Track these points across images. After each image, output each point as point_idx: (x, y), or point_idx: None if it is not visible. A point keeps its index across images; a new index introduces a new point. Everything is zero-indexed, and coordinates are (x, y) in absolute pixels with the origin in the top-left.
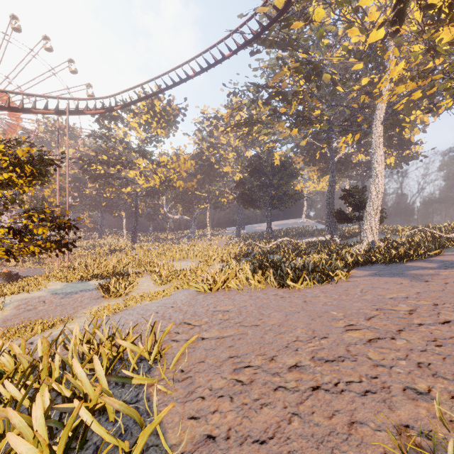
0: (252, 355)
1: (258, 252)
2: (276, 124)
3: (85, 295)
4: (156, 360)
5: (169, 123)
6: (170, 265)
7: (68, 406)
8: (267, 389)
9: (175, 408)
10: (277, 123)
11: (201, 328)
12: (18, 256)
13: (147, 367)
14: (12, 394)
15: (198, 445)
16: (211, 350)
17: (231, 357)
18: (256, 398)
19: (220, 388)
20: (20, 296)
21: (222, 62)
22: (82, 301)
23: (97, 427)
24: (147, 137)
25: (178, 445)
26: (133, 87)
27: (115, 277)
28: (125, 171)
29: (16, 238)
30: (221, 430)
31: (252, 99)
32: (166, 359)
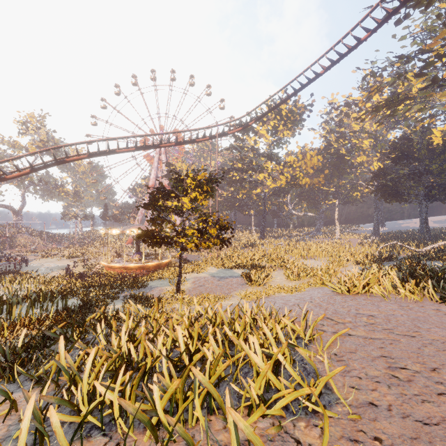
0: (407, 361)
1: (407, 257)
2: (435, 95)
3: (233, 280)
4: (309, 341)
5: (295, 123)
6: (299, 262)
7: (264, 350)
8: (428, 391)
9: (336, 377)
10: (438, 92)
11: (345, 326)
12: (199, 248)
13: (304, 344)
14: (228, 334)
15: (362, 405)
16: (360, 346)
17: (383, 356)
18: (416, 394)
19: (376, 376)
20: (193, 275)
21: (357, 47)
22: (232, 285)
23: (288, 366)
24: (274, 141)
25: (345, 400)
26: (265, 101)
27: (253, 268)
28: (255, 175)
29: (196, 235)
30: (382, 403)
31: (397, 73)
32: (318, 342)
